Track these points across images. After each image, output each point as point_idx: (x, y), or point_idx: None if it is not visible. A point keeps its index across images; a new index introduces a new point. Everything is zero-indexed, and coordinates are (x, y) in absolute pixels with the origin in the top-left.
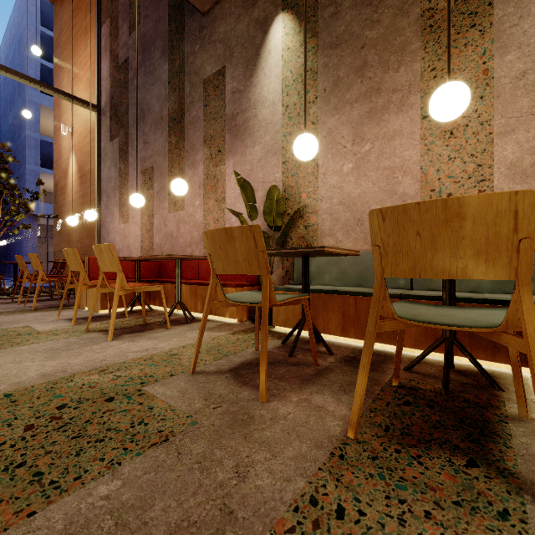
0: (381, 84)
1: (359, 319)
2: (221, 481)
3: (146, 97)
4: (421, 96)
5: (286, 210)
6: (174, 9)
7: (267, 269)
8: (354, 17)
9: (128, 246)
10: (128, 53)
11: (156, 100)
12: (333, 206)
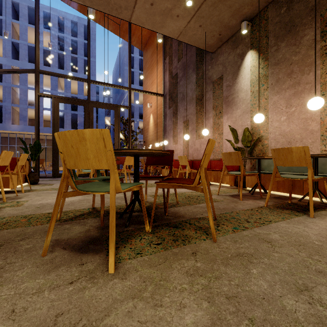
0: (300, 80)
1: (284, 184)
2: (231, 206)
3: (185, 89)
4: (321, 85)
5: (252, 138)
6: (198, 51)
7: (242, 164)
8: (286, 51)
9: (177, 154)
10: (177, 71)
11: (190, 91)
12: (276, 136)
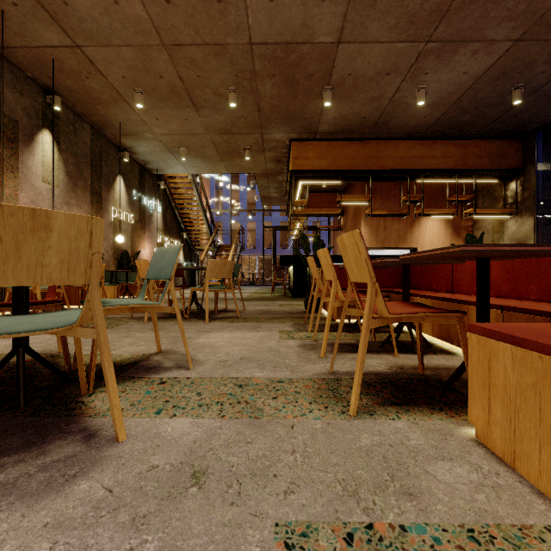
0: None
1: None
2: None
3: None
4: None
5: None
6: None
7: None
8: None
9: None
10: None
11: None
12: None
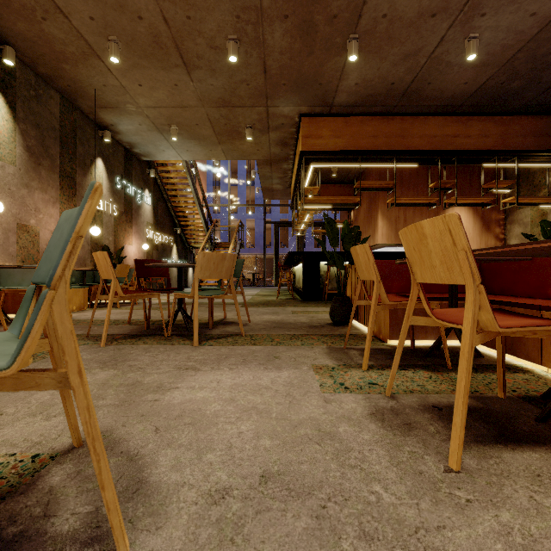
0: None
1: None
2: None
3: None
4: None
5: None
6: None
7: None
8: None
9: None
10: None
11: None
12: None
